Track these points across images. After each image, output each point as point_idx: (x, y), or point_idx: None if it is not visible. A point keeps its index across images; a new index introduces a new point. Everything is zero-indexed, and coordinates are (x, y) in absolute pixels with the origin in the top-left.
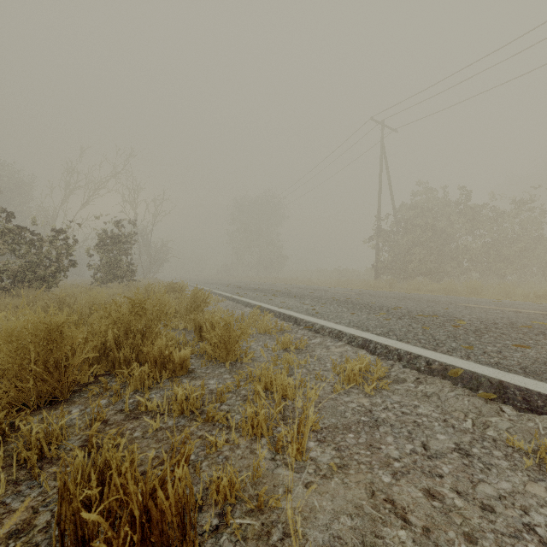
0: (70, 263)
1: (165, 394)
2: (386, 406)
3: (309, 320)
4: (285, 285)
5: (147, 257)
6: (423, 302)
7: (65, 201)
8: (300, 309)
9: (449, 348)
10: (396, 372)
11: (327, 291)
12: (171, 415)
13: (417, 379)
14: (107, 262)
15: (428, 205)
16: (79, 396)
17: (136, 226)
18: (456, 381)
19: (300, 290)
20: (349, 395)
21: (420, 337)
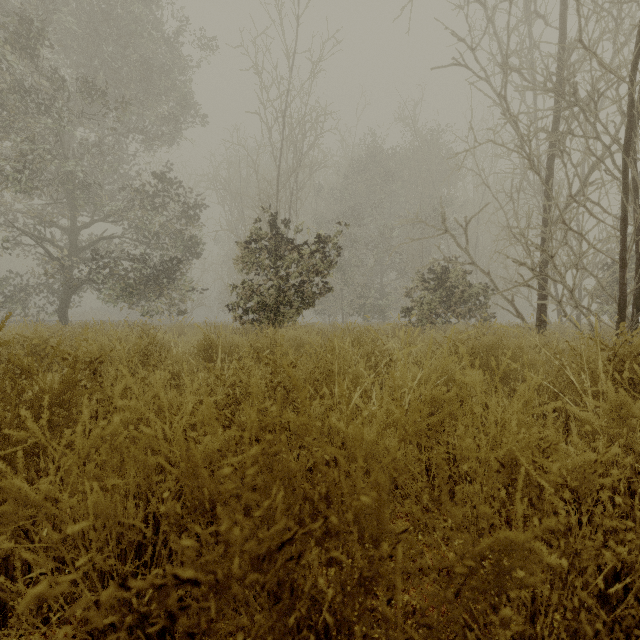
0: None
1: None
2: None
3: None
4: None
5: None
6: None
7: None
8: None
9: None
10: None
11: None
12: None
13: None
14: None
15: None
16: None
17: None
18: None
19: None
20: None
21: None
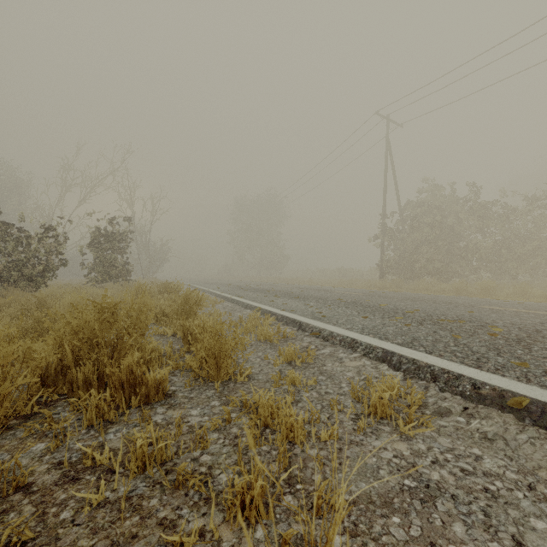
0: (60, 262)
1: (121, 440)
2: (435, 457)
3: (316, 325)
4: (288, 285)
5: (146, 257)
6: (440, 305)
7: (61, 199)
8: (305, 312)
9: (497, 364)
10: (433, 397)
11: (332, 292)
12: (127, 474)
13: (465, 410)
14: (101, 261)
15: (435, 202)
16: (12, 435)
17: (132, 224)
18: (522, 415)
19: (303, 290)
20: (379, 436)
21: (454, 348)
